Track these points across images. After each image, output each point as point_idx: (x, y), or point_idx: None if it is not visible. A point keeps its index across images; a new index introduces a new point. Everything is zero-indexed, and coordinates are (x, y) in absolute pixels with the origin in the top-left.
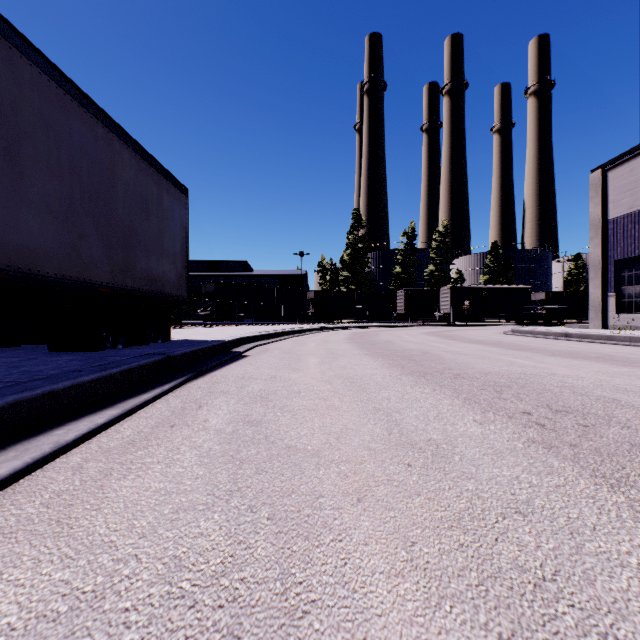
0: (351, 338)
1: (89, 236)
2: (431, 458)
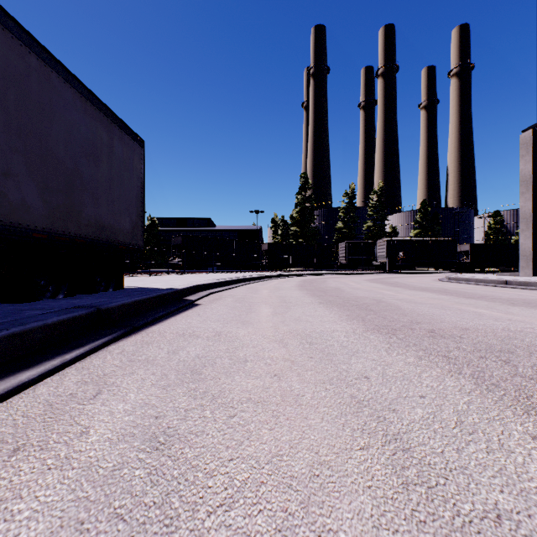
0: (301, 285)
1: (18, 175)
2: None
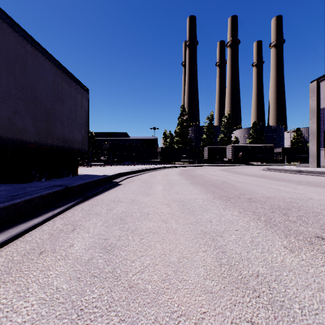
0: (180, 173)
1: (21, 112)
2: (271, 309)
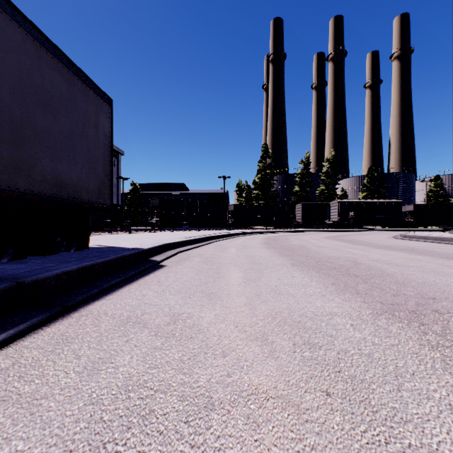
0: (267, 243)
1: None
2: None
